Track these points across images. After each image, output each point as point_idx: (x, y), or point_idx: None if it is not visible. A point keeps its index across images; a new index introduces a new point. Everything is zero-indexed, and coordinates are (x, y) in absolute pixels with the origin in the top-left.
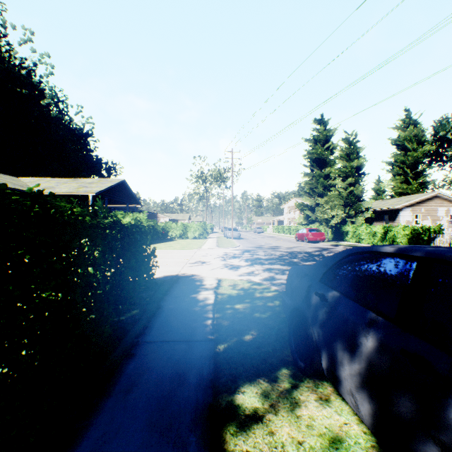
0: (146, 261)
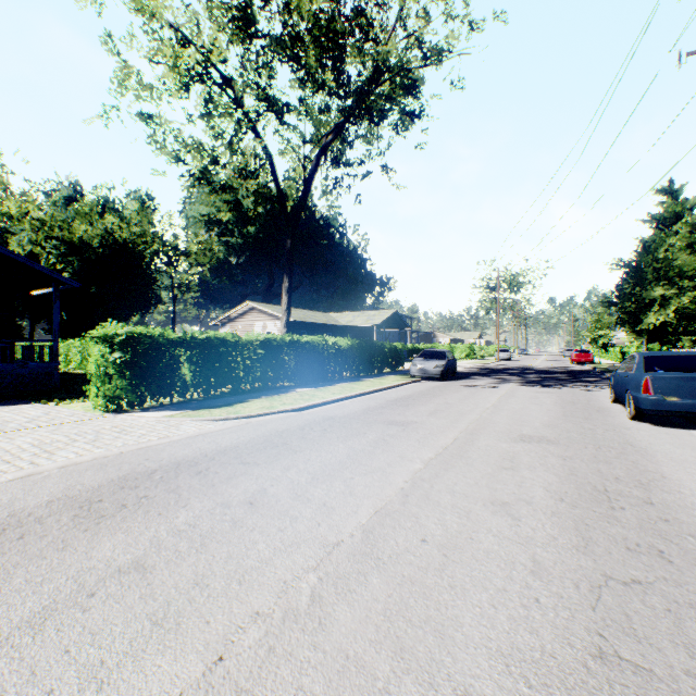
0: (400, 357)
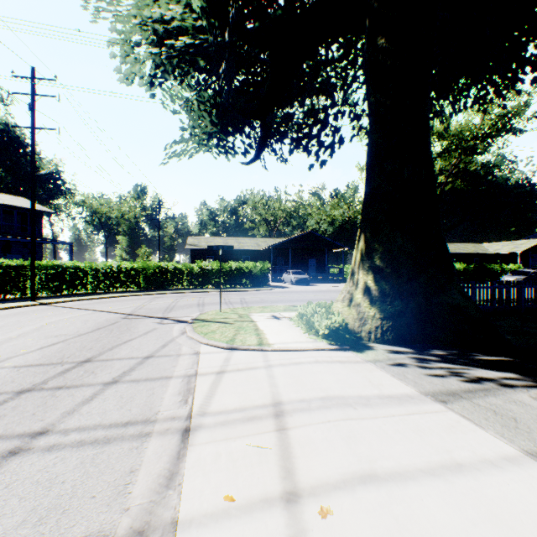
0: None
